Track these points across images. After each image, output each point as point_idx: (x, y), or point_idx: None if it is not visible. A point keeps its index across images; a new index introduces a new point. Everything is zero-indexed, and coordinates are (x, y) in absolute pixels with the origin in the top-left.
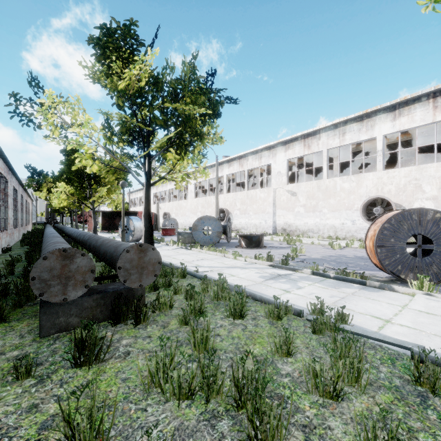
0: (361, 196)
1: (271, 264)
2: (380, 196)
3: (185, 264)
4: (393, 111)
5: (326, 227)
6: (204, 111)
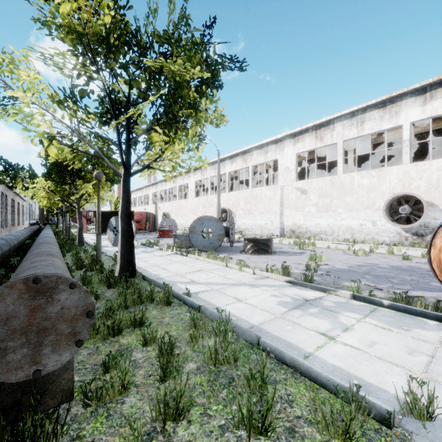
0: (383, 193)
1: (289, 280)
2: (408, 192)
3: (176, 278)
4: (422, 94)
5: (341, 229)
6: (200, 73)
